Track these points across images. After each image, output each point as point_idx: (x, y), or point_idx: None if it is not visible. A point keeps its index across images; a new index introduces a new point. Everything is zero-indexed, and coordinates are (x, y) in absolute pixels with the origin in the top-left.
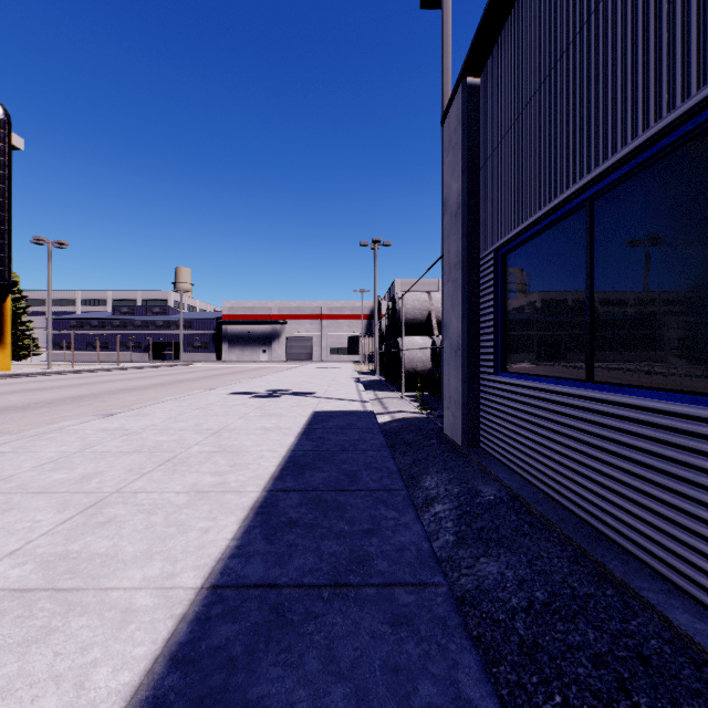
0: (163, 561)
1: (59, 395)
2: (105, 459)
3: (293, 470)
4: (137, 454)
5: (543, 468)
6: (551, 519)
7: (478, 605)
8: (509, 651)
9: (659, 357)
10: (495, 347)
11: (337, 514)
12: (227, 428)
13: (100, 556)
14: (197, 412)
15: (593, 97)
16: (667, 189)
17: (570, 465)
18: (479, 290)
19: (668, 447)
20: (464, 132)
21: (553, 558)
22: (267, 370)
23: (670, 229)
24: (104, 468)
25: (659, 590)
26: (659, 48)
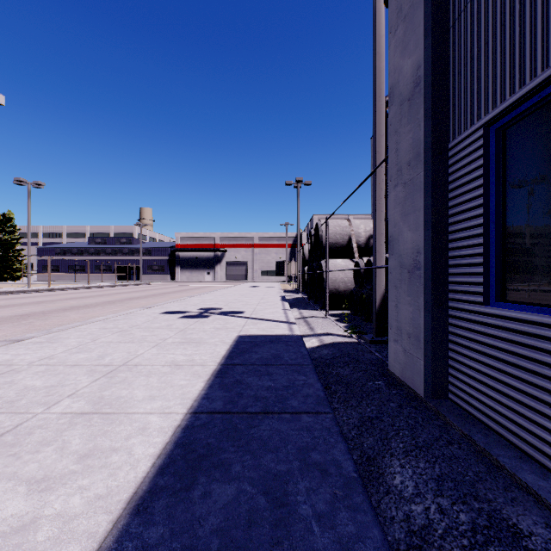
0: None
1: (12, 313)
2: None
3: (177, 474)
4: None
5: None
6: None
7: None
8: None
9: None
10: (484, 265)
11: None
12: (130, 363)
13: None
14: (114, 336)
15: None
16: None
17: None
18: (448, 189)
19: None
20: None
21: None
22: (208, 288)
23: None
24: None
25: None
26: None
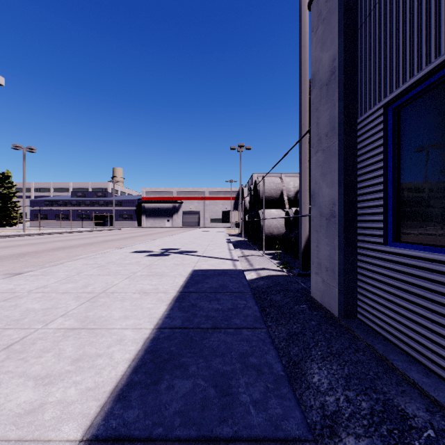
0: None
1: (11, 252)
2: None
3: (148, 372)
4: None
5: None
6: None
7: None
8: None
9: None
10: (384, 214)
11: None
12: (108, 291)
13: None
14: (94, 270)
15: None
16: None
17: None
18: (356, 155)
19: None
20: None
21: None
22: (168, 233)
23: None
24: None
25: None
26: None
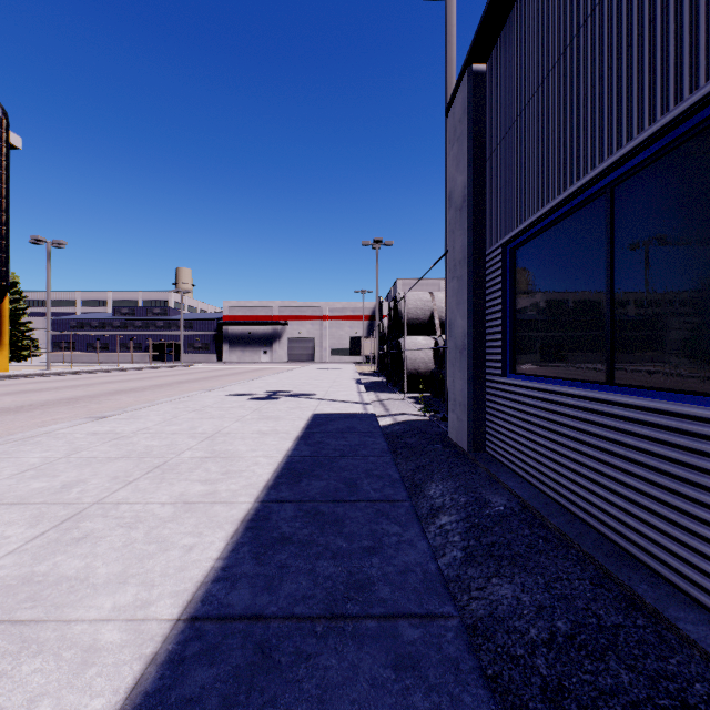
0: (138, 586)
1: (54, 397)
2: (90, 466)
3: (289, 478)
4: (125, 460)
5: (557, 477)
6: (568, 534)
7: (492, 637)
8: (530, 695)
9: (693, 357)
10: (503, 347)
11: (335, 529)
12: (222, 432)
13: (68, 580)
14: (193, 414)
15: (615, 73)
16: (703, 169)
17: (588, 474)
18: (486, 287)
19: (707, 458)
20: (469, 121)
21: (573, 579)
22: (267, 371)
23: (707, 214)
24: (88, 476)
25: (698, 620)
26: (696, 9)
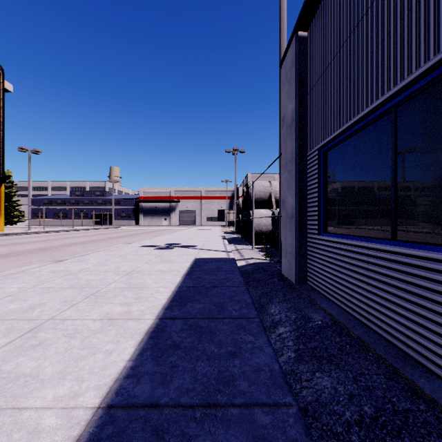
0: (72, 381)
1: (31, 247)
2: (49, 293)
3: (179, 302)
4: (72, 289)
5: (357, 302)
6: (366, 341)
7: (319, 417)
8: None
9: None
10: (318, 216)
11: (209, 338)
12: (136, 270)
13: (24, 376)
14: (118, 259)
15: (399, 29)
16: None
17: (379, 301)
18: (307, 177)
19: None
20: (296, 69)
21: (372, 374)
22: (166, 231)
23: None
24: (46, 300)
25: None
26: None
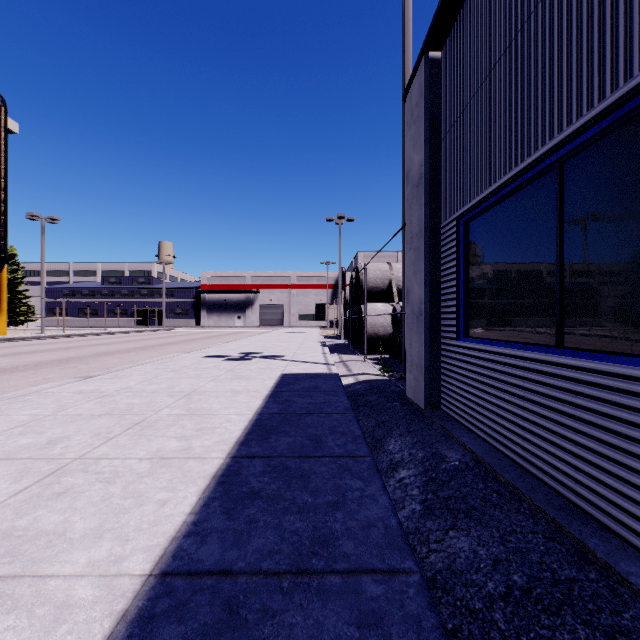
0: (112, 540)
1: (47, 358)
2: (75, 423)
3: (259, 435)
4: (107, 417)
5: (509, 434)
6: (520, 488)
7: (451, 590)
8: None
9: None
10: (456, 313)
11: (301, 484)
12: (198, 391)
13: (46, 535)
14: (172, 374)
15: (565, 54)
16: None
17: (538, 432)
18: (441, 257)
19: None
20: (426, 104)
21: (527, 533)
22: (241, 334)
23: None
24: (72, 432)
25: None
26: None
